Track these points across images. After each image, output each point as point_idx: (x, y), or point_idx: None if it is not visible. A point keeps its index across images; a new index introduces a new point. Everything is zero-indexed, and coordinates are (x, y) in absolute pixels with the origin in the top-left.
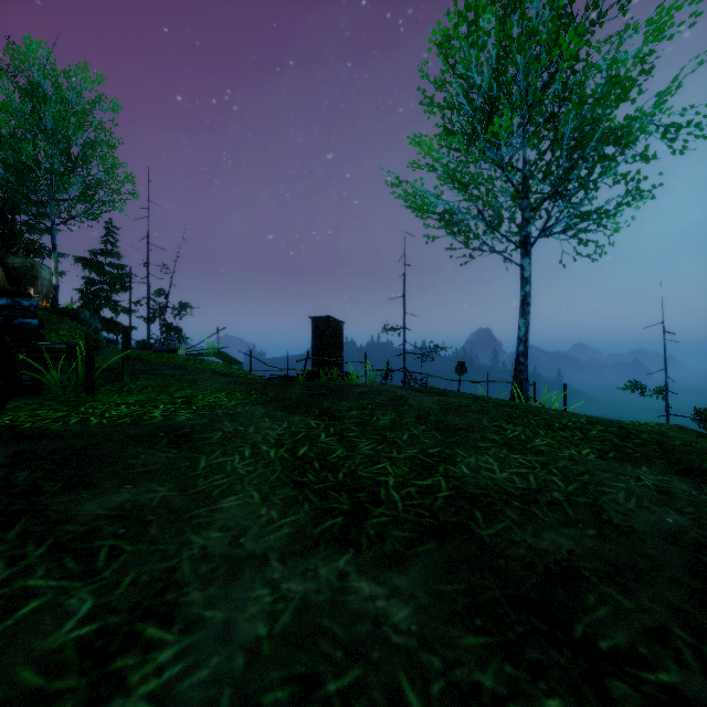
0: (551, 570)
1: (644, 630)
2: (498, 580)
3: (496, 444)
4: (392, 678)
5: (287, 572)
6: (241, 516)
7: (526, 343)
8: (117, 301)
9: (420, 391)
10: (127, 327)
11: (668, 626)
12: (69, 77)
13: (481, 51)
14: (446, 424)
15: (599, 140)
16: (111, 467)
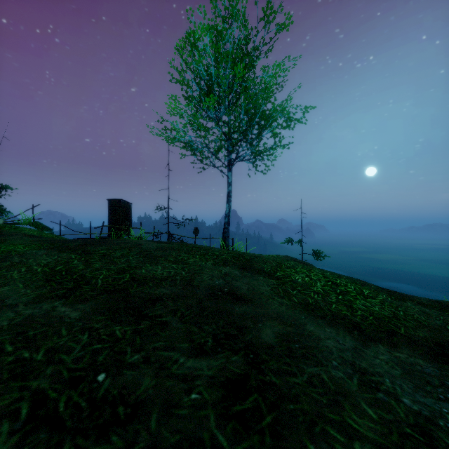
0: (151, 299)
1: (170, 310)
2: (126, 303)
3: (169, 261)
4: (59, 329)
5: (26, 308)
6: (9, 293)
7: (229, 217)
8: None
9: (156, 242)
10: None
11: (180, 308)
12: None
13: (202, 58)
14: (151, 255)
15: (260, 116)
16: None
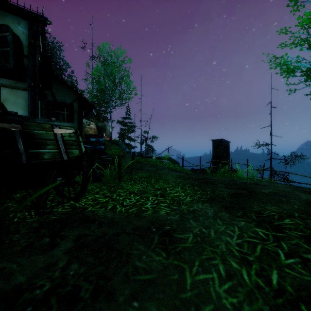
0: None
1: None
2: None
3: None
4: None
5: None
6: None
7: None
8: (130, 136)
9: None
10: (133, 146)
11: None
12: (115, 53)
13: None
14: None
15: None
16: (124, 268)
